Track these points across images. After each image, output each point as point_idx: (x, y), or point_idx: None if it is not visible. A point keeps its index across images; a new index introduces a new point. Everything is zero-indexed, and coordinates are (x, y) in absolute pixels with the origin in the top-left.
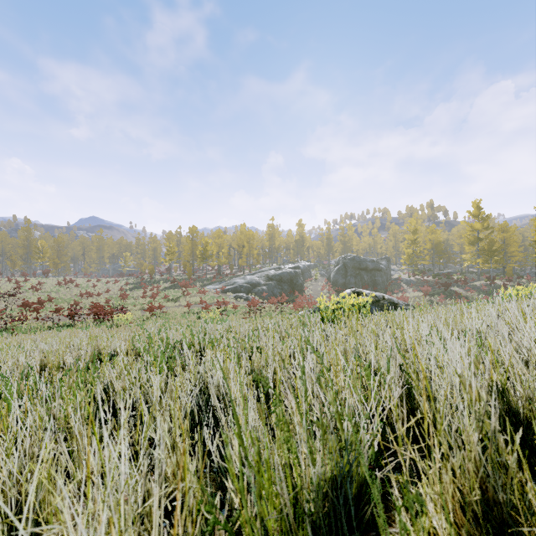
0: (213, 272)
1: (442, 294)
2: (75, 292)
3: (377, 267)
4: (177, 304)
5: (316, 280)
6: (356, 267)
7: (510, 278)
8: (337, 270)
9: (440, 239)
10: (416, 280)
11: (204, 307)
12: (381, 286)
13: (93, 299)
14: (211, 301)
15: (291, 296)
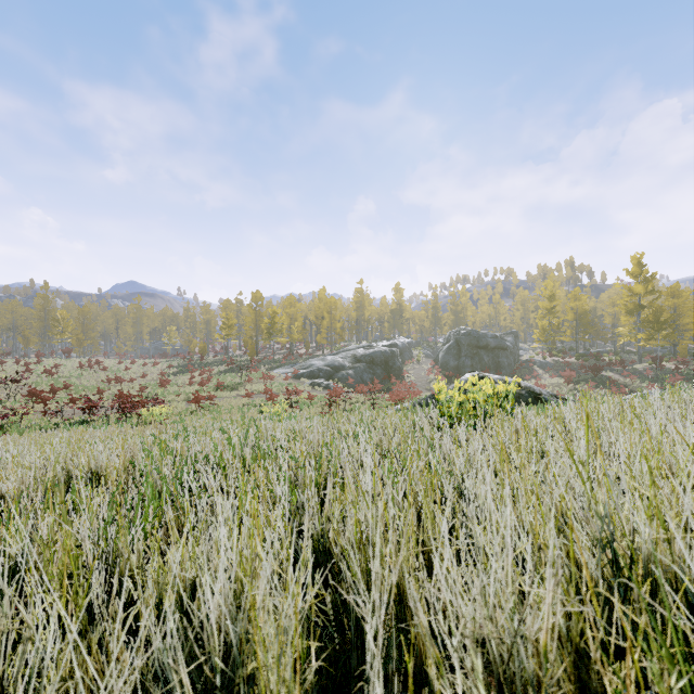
0: (284, 352)
1: (591, 381)
2: (102, 377)
3: (501, 345)
4: (235, 393)
5: (420, 362)
6: (473, 345)
7: (684, 359)
8: (448, 348)
9: (585, 307)
10: (554, 362)
11: (269, 398)
12: (507, 369)
13: (124, 386)
14: (279, 389)
15: (386, 384)
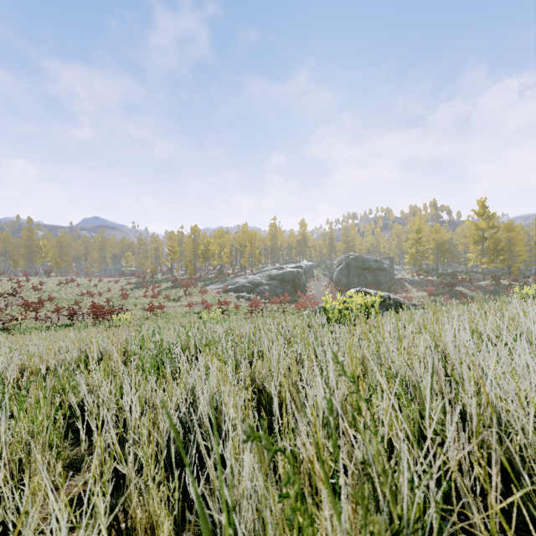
0: (215, 272)
1: (447, 294)
2: (76, 292)
3: (380, 267)
4: (179, 304)
5: (319, 279)
6: (359, 267)
7: (516, 278)
8: (340, 269)
9: (444, 238)
10: (420, 279)
11: (205, 307)
12: (384, 285)
13: (94, 299)
14: (213, 300)
15: (294, 296)
